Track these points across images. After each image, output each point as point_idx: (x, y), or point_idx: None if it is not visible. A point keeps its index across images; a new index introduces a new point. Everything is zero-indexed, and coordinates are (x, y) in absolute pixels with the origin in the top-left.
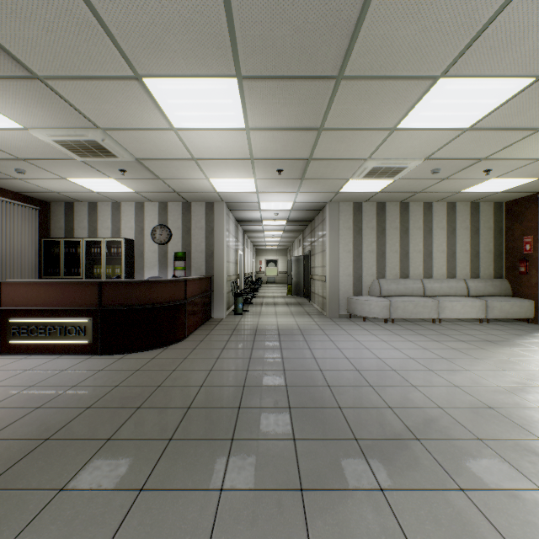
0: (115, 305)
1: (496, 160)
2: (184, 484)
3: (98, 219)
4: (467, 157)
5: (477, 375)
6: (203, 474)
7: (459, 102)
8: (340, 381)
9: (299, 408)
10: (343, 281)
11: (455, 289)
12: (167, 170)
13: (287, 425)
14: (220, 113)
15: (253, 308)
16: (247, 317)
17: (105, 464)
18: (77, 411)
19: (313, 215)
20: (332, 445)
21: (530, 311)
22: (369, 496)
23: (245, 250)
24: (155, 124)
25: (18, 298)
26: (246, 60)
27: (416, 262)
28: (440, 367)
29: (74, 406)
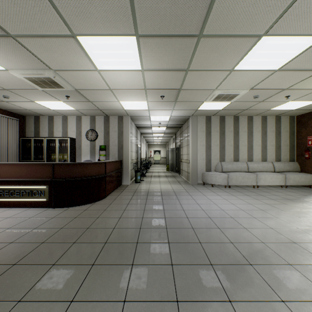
0: (62, 177)
1: (293, 90)
2: (100, 297)
3: (54, 126)
4: (276, 88)
5: (283, 221)
6: (113, 290)
7: (273, 52)
8: (200, 224)
9: (174, 242)
10: (199, 163)
11: (266, 167)
12: (94, 96)
13: (167, 255)
14: (125, 59)
15: (146, 179)
16: (142, 184)
17: (50, 282)
18: (35, 245)
19: (182, 123)
20: (196, 268)
21: (311, 180)
22: (222, 306)
23: (141, 144)
24: (86, 66)
25: (3, 173)
26: (141, 24)
27: (243, 151)
28: (260, 216)
29: (34, 241)
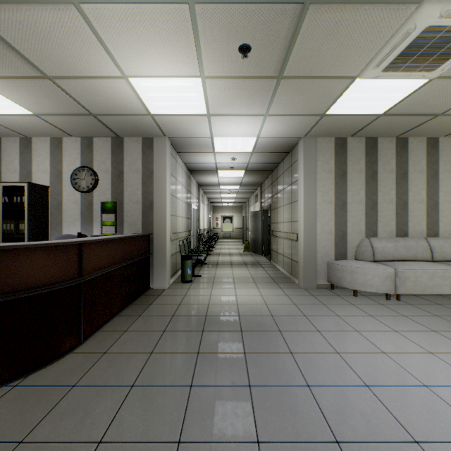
0: None
1: None
2: None
3: (3, 159)
4: None
5: None
6: None
7: None
8: None
9: None
10: (321, 240)
11: None
12: (43, 48)
13: None
14: None
15: (206, 271)
16: (196, 286)
17: None
18: None
19: (277, 161)
20: None
21: None
22: None
23: (200, 205)
24: None
25: None
26: None
27: (417, 215)
28: None
29: None
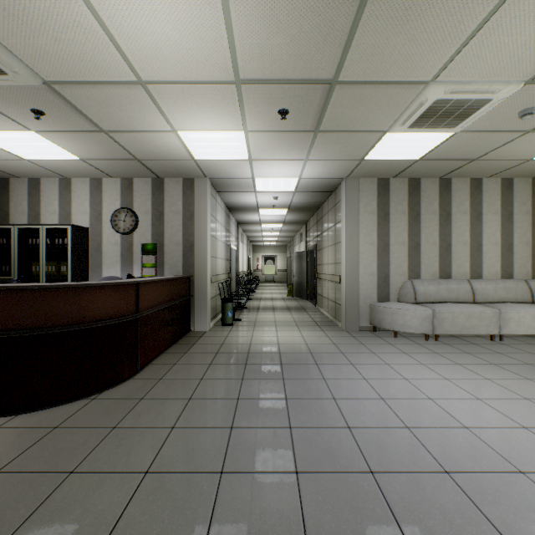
0: None
1: None
2: None
3: (42, 200)
4: None
5: None
6: None
7: None
8: (430, 523)
9: None
10: (364, 283)
11: (514, 293)
12: (107, 111)
13: None
14: None
15: (246, 315)
16: (237, 329)
17: None
18: None
19: (322, 199)
20: None
21: None
22: None
23: (239, 245)
24: None
25: None
26: None
27: (460, 257)
28: None
29: None
